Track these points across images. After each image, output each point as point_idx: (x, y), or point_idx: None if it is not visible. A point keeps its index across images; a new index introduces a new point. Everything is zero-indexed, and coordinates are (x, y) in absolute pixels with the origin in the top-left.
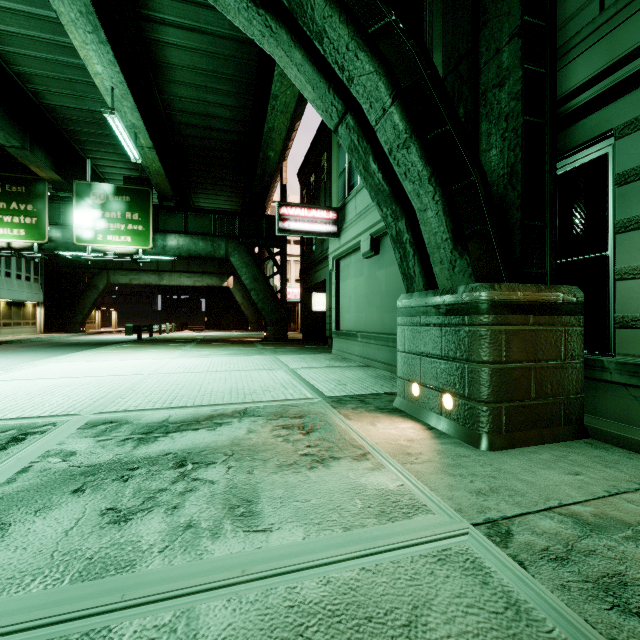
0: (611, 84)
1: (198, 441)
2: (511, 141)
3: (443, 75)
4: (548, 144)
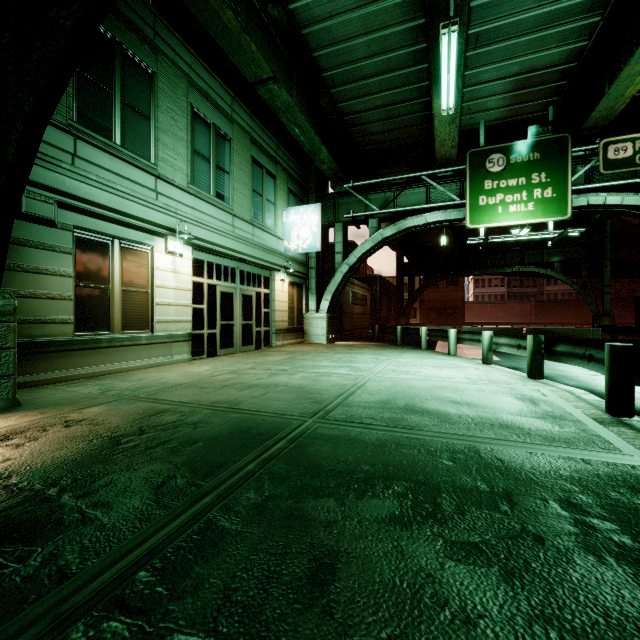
0: None
1: (64, 463)
2: None
3: None
4: None
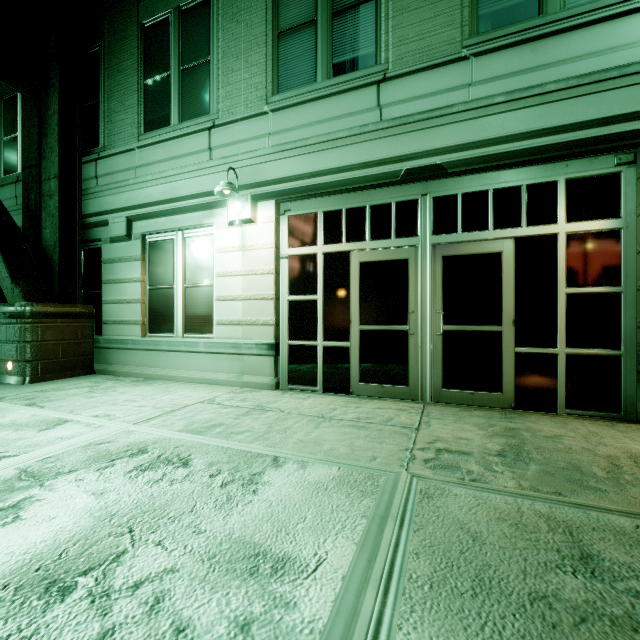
0: (100, 220)
1: None
2: (55, 230)
3: (23, 166)
4: (79, 234)
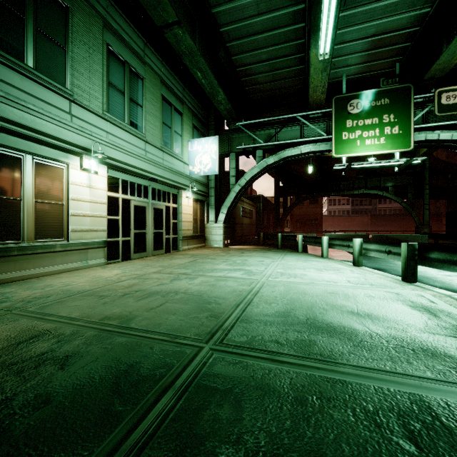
0: None
1: None
2: None
3: None
4: None
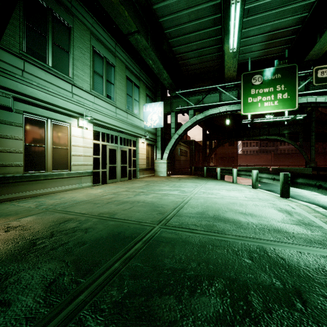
0: None
1: None
2: None
3: None
4: None
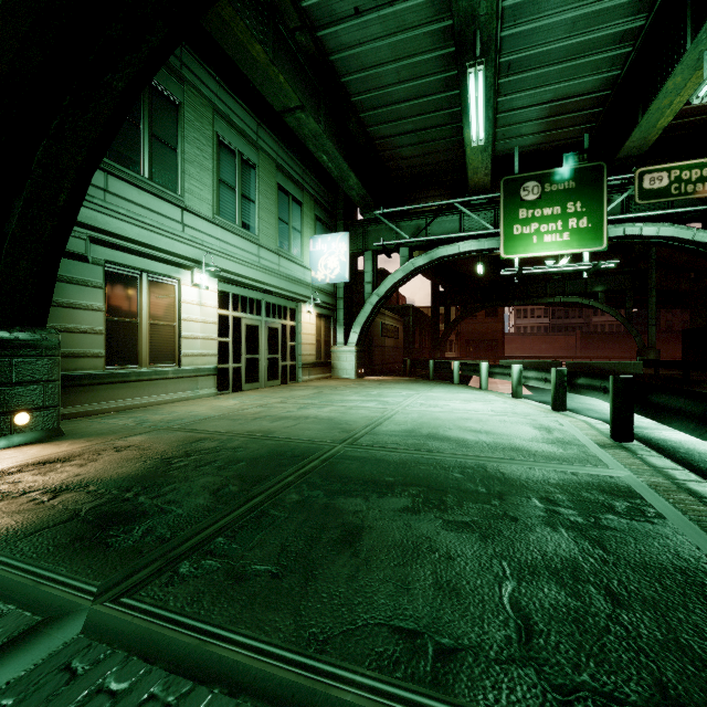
0: None
1: (130, 477)
2: None
3: None
4: None
